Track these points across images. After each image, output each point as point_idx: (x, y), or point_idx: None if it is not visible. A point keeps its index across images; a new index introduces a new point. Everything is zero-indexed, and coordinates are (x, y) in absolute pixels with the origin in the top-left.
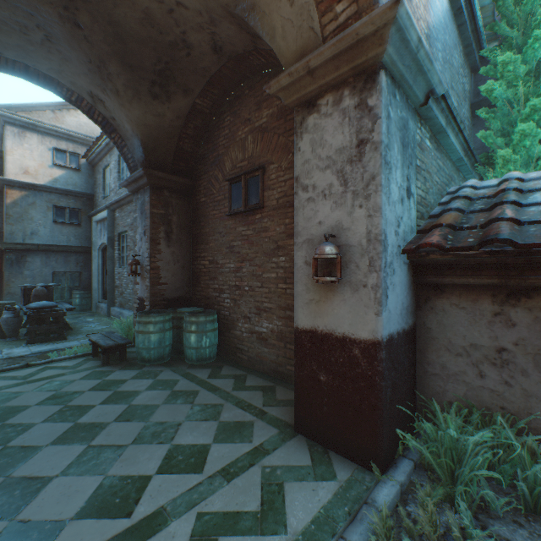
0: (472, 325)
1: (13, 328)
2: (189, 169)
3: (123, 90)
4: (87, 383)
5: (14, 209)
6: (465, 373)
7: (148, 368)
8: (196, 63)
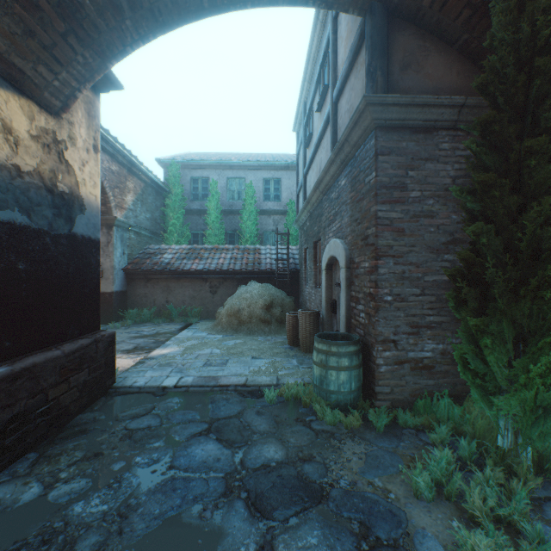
0: (141, 288)
1: None
2: None
3: None
4: None
5: None
6: (139, 301)
7: None
8: None
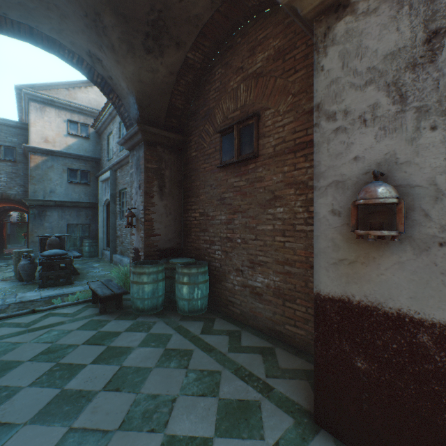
0: None
1: (28, 273)
2: (181, 126)
3: (118, 45)
4: (82, 334)
5: (37, 171)
6: None
7: (142, 319)
8: (189, 10)
